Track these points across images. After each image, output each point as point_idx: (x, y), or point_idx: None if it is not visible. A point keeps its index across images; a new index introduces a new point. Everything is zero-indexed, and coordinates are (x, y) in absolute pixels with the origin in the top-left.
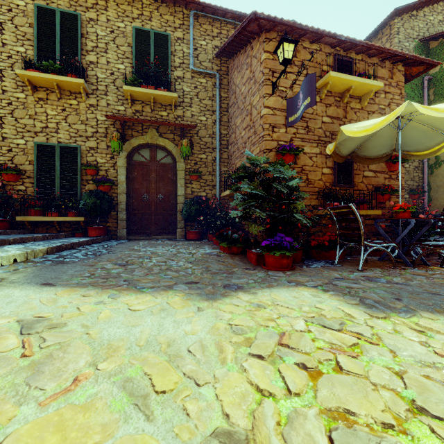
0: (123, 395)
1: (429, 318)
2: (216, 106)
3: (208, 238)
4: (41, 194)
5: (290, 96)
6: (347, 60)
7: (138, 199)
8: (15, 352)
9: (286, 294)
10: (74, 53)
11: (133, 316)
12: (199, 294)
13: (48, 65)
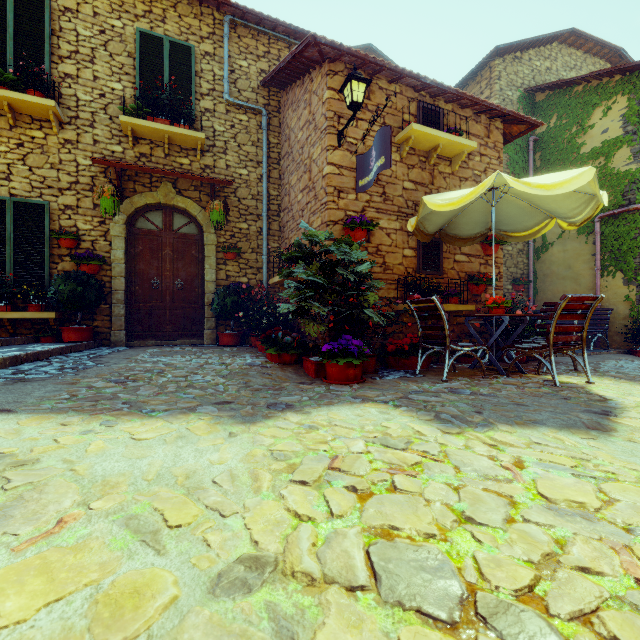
0: (127, 533)
1: (506, 431)
2: (263, 155)
3: (251, 343)
4: None
5: (362, 151)
6: (434, 110)
7: (144, 286)
8: None
9: (348, 412)
10: (39, 57)
11: (138, 446)
12: (232, 416)
13: None
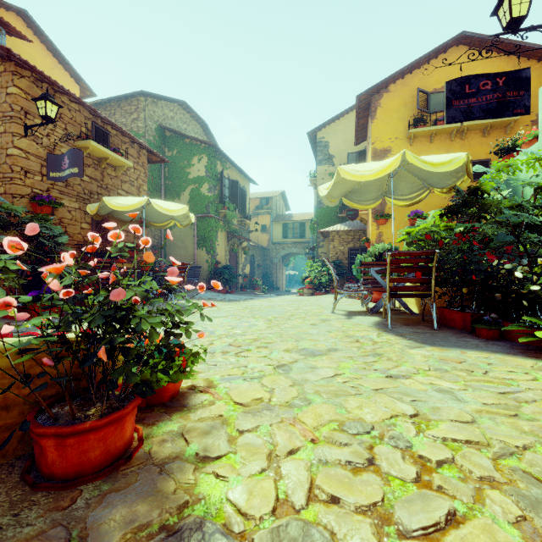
0: None
1: None
2: None
3: None
4: None
5: (47, 145)
6: (104, 131)
7: None
8: None
9: (73, 327)
10: None
11: None
12: None
13: None
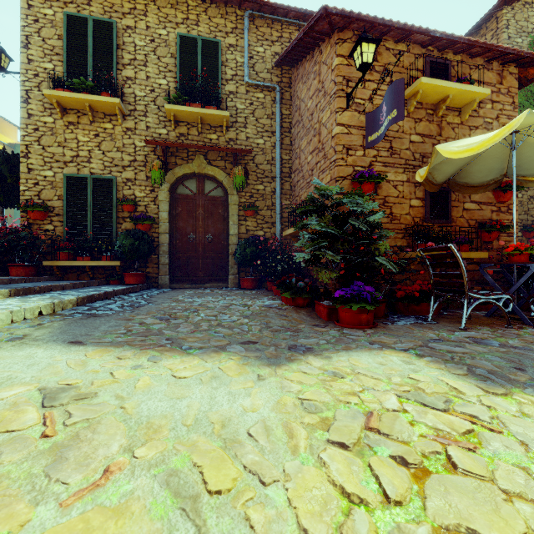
0: (167, 495)
1: None
2: (276, 126)
3: (266, 287)
4: (72, 235)
5: (369, 110)
6: (442, 63)
7: (183, 240)
8: (34, 430)
9: (369, 359)
10: (109, 67)
11: (178, 384)
12: (258, 357)
13: (79, 83)
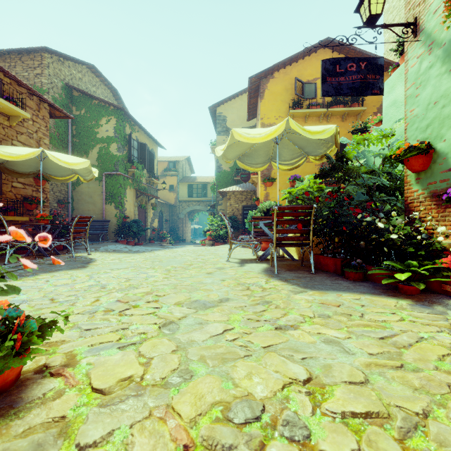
0: None
1: (44, 275)
2: None
3: None
4: None
5: None
6: None
7: None
8: None
9: None
10: None
11: None
12: None
13: None
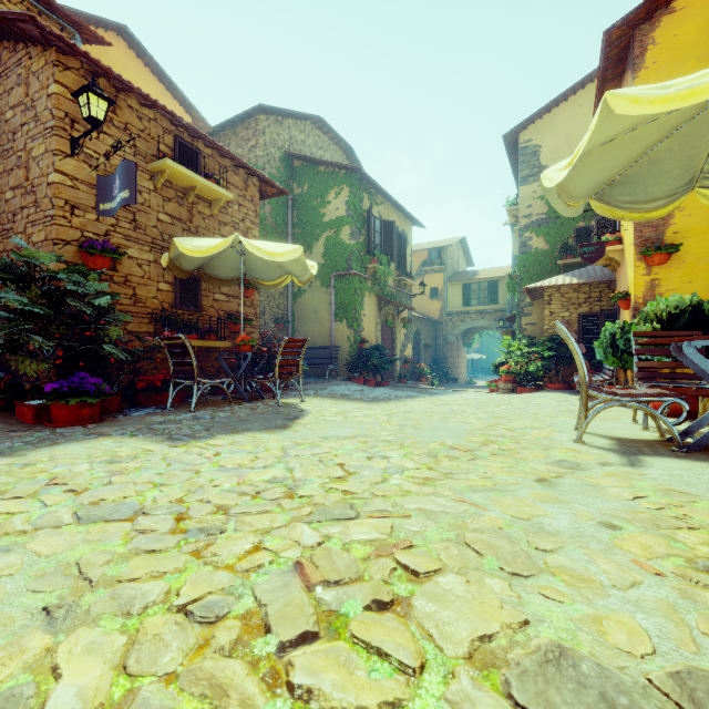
0: None
1: (222, 438)
2: None
3: None
4: None
5: (105, 169)
6: (193, 149)
7: None
8: None
9: (77, 447)
10: None
11: None
12: None
13: None
